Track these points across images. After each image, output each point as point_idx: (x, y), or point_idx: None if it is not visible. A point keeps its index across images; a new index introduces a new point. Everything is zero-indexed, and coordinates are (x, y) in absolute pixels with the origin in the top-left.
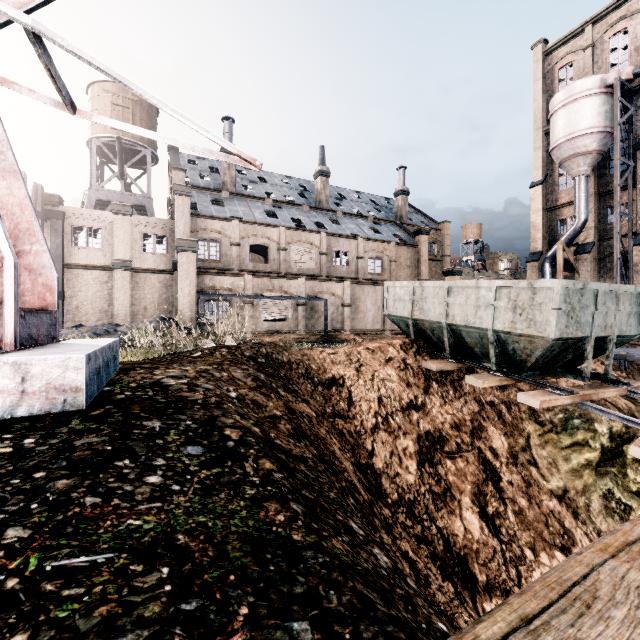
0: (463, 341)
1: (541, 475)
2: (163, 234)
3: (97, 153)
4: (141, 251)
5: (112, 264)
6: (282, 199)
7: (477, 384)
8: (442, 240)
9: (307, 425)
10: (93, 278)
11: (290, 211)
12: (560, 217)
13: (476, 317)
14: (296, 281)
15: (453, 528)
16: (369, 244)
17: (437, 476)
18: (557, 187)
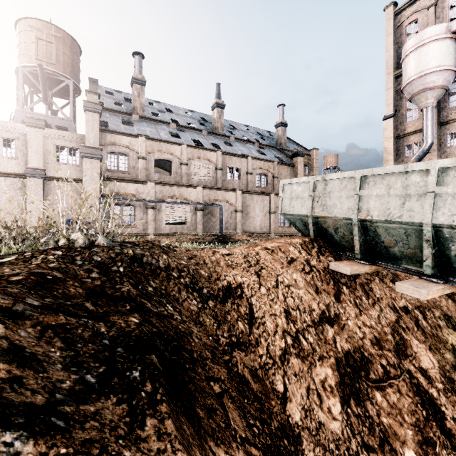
0: (377, 239)
1: None
2: (76, 147)
3: (25, 82)
4: (54, 161)
5: (25, 172)
6: (185, 125)
7: (418, 295)
8: (312, 163)
9: None
10: (7, 184)
11: (191, 134)
12: (407, 143)
13: (403, 209)
14: (195, 189)
15: None
16: (256, 162)
17: (368, 419)
18: (405, 119)
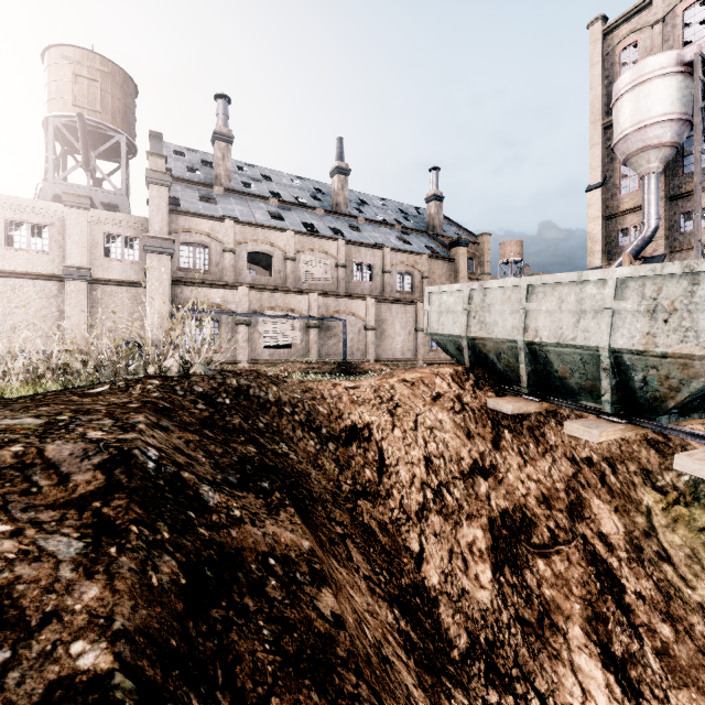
0: (549, 368)
1: (681, 578)
2: (134, 235)
3: (57, 138)
4: (104, 256)
5: (63, 272)
6: (291, 200)
7: (589, 436)
8: (481, 255)
9: (270, 609)
10: (36, 290)
11: (300, 214)
12: (622, 226)
13: (577, 329)
14: (306, 297)
15: (563, 692)
16: (397, 256)
17: (525, 590)
18: (619, 191)
